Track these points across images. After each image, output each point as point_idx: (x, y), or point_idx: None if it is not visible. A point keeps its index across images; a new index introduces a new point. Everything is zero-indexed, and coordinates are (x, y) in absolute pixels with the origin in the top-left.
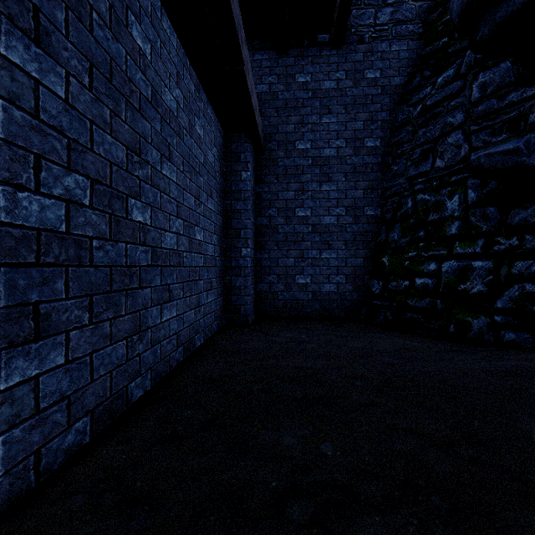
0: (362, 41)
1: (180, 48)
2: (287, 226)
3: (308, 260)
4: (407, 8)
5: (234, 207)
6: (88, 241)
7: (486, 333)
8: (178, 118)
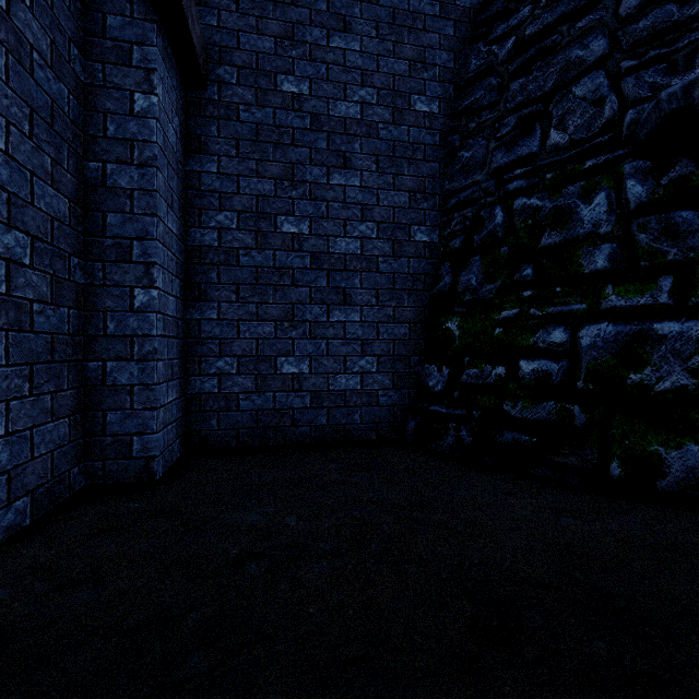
0: None
1: None
2: (258, 251)
3: (305, 325)
4: None
5: (112, 181)
6: None
7: None
8: None
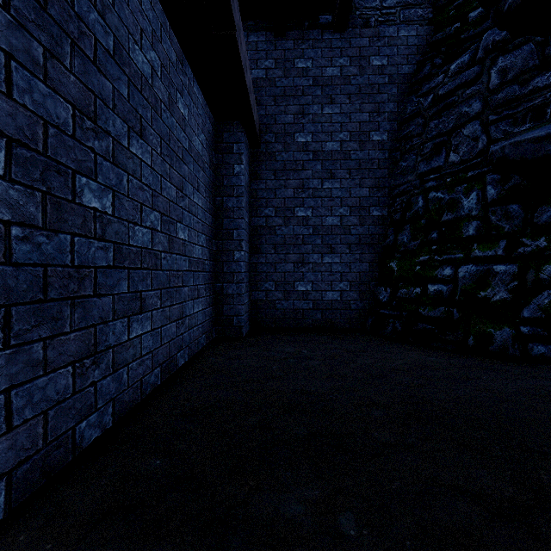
0: (367, 25)
1: (156, 3)
2: (285, 227)
3: (309, 265)
4: None
5: (226, 205)
6: (1, 226)
7: (511, 346)
8: (154, 87)
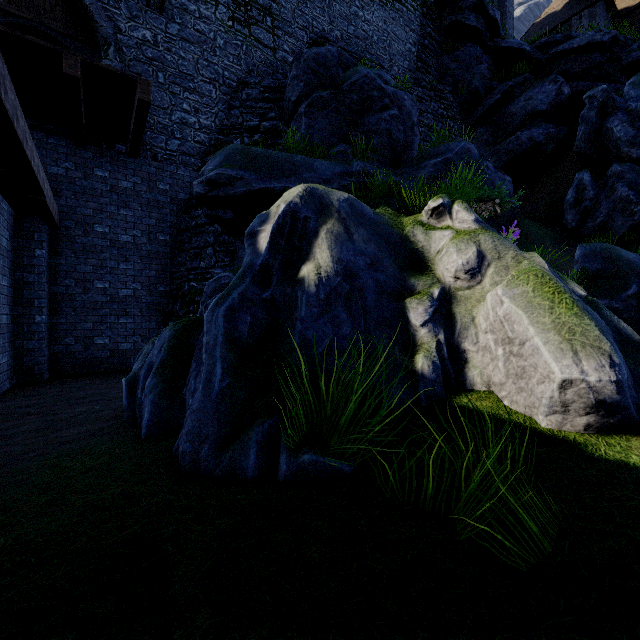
0: (156, 158)
1: None
2: (85, 295)
3: (107, 324)
4: (190, 146)
5: (27, 279)
6: None
7: None
8: None
